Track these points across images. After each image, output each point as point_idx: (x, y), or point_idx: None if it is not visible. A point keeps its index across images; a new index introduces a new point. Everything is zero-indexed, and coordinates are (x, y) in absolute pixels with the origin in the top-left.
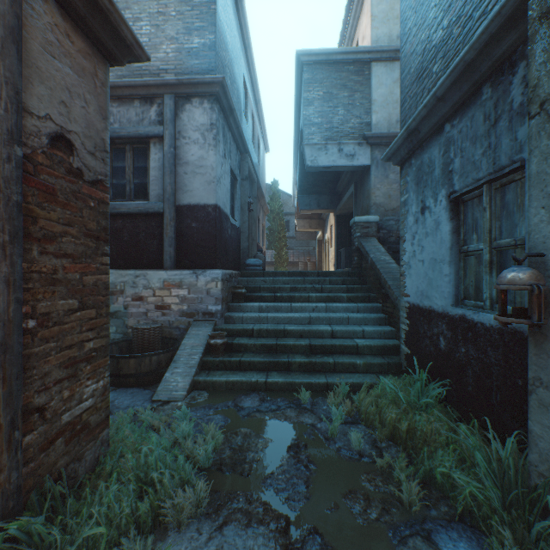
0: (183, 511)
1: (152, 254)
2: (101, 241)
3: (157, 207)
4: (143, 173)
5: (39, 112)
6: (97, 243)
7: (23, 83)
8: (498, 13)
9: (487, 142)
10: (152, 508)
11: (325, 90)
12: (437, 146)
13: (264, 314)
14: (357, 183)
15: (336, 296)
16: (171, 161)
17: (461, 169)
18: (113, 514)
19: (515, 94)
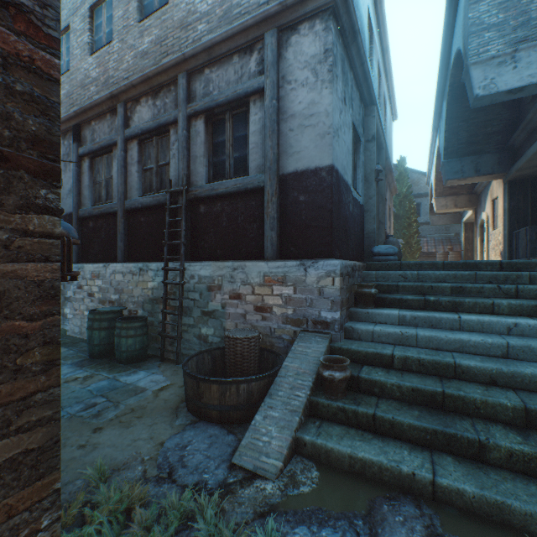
0: None
1: (251, 241)
2: (21, 170)
3: (257, 181)
4: (242, 143)
5: None
6: None
7: None
8: None
9: None
10: None
11: None
12: None
13: (409, 329)
14: None
15: None
16: (272, 118)
17: None
18: None
19: None
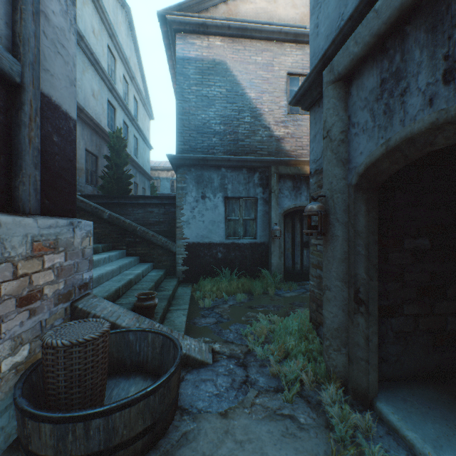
0: None
1: None
2: None
3: (9, 62)
4: None
5: None
6: None
7: None
8: (262, 159)
9: (245, 187)
10: None
11: None
12: (217, 174)
13: (94, 273)
14: None
15: (97, 247)
16: None
17: (233, 190)
18: None
19: (255, 179)
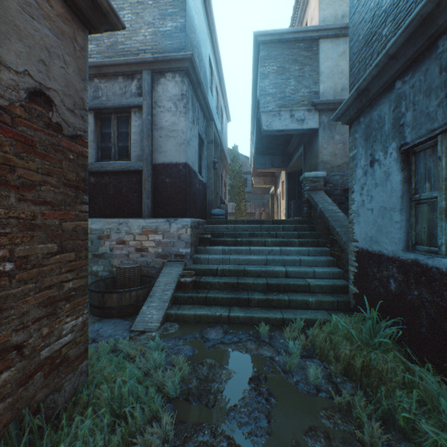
0: (151, 444)
1: (133, 205)
2: (80, 190)
3: (137, 166)
4: (125, 137)
5: (16, 67)
6: (76, 192)
7: (0, 38)
8: None
9: (444, 92)
10: (123, 440)
11: (278, 65)
12: (387, 103)
13: (226, 256)
14: (306, 144)
15: (289, 240)
16: (148, 127)
17: (414, 122)
18: (86, 446)
19: None
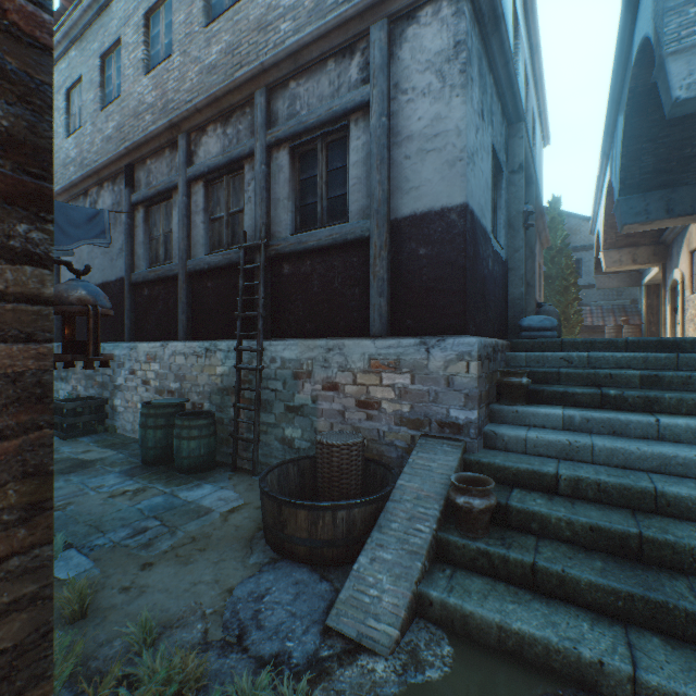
0: None
1: (352, 312)
2: None
3: (359, 229)
4: (339, 179)
5: None
6: None
7: None
8: None
9: None
10: None
11: None
12: None
13: (580, 437)
14: None
15: None
16: (381, 142)
17: None
18: None
19: None
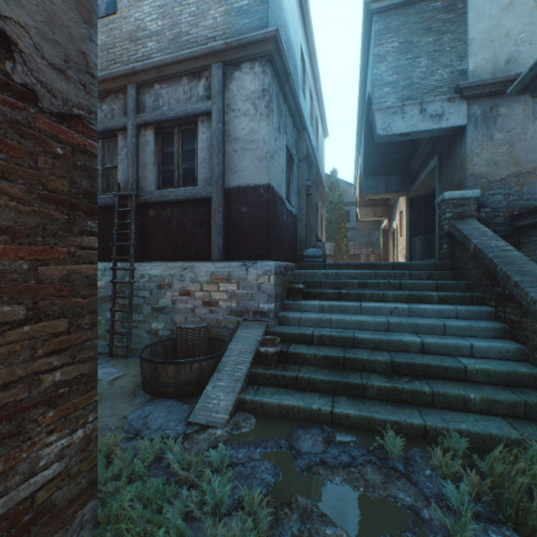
0: None
1: (200, 245)
2: (80, 211)
3: (205, 192)
4: (191, 156)
5: None
6: (70, 214)
7: None
8: None
9: None
10: None
11: (401, 40)
12: None
13: (326, 315)
14: (442, 153)
15: (421, 294)
16: (219, 139)
17: None
18: None
19: None
